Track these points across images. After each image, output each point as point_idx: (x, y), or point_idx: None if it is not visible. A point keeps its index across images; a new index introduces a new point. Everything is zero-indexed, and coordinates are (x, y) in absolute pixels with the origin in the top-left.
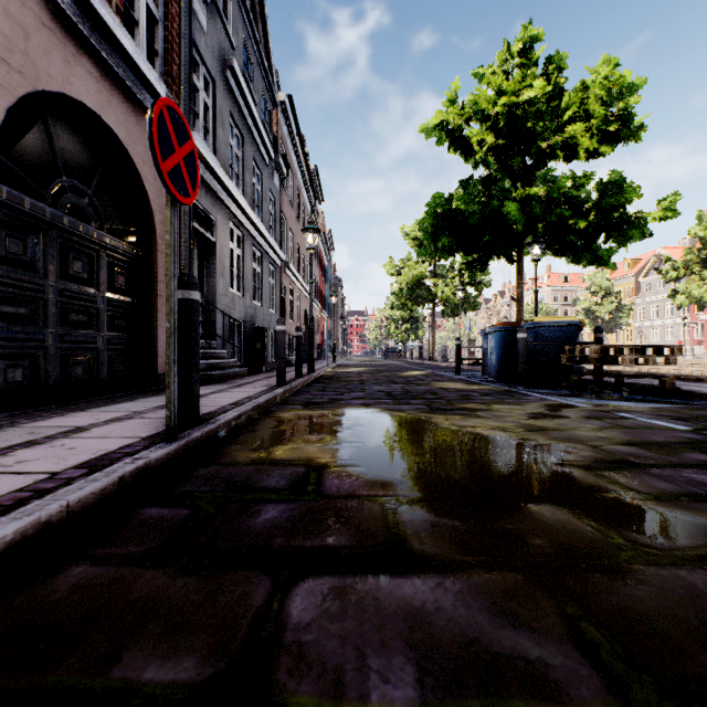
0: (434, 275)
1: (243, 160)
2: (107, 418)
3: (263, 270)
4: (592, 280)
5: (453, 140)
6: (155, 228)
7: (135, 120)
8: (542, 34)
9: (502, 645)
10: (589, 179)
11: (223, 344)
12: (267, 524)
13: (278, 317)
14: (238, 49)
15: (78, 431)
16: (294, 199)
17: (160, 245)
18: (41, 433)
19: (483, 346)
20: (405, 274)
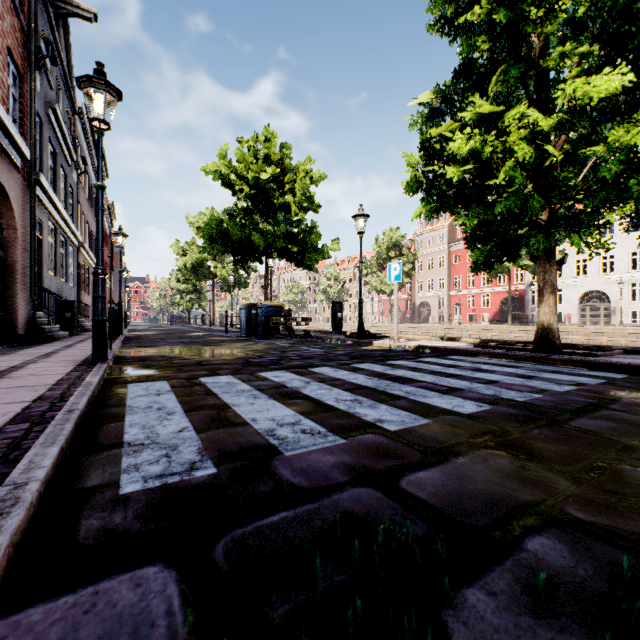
0: (215, 258)
1: (55, 169)
2: (51, 350)
3: (67, 252)
4: (327, 269)
5: (224, 182)
6: (18, 239)
7: (11, 175)
8: (276, 135)
9: (207, 360)
10: (300, 224)
11: None
12: (161, 359)
13: (76, 290)
14: (53, 85)
15: (56, 352)
16: (85, 184)
17: (20, 250)
18: (40, 353)
19: (241, 316)
20: (191, 256)
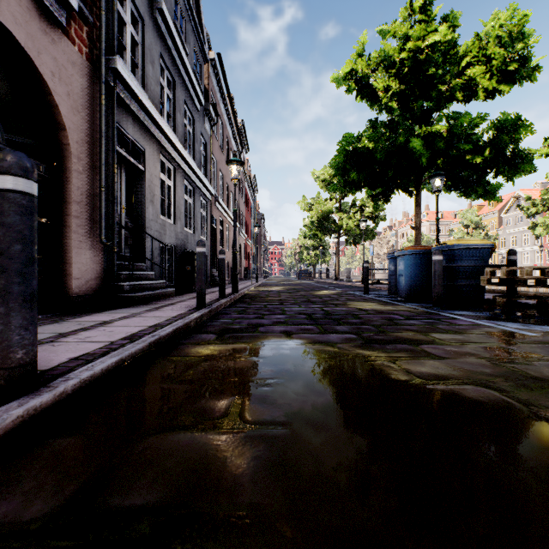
0: (339, 210)
1: (174, 101)
2: None
3: (194, 201)
4: (464, 215)
5: (361, 88)
6: (69, 146)
7: (41, 27)
8: None
9: None
10: (483, 120)
11: (152, 266)
12: None
13: (209, 244)
14: None
15: None
16: (223, 145)
17: (76, 165)
18: None
19: (390, 268)
20: (316, 209)
